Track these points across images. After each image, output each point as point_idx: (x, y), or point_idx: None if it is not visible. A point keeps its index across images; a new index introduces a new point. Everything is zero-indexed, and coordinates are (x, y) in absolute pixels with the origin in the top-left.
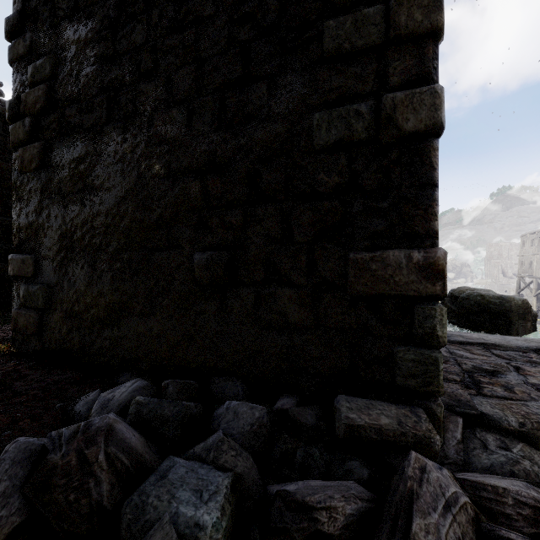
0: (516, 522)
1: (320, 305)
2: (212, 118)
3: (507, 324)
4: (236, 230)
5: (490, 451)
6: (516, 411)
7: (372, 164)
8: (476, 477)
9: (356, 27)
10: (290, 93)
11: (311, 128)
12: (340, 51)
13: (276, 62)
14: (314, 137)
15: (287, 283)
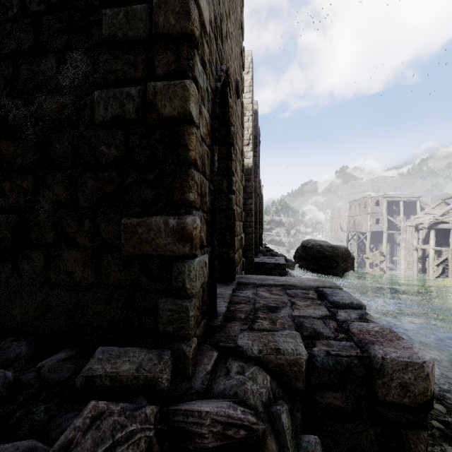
0: (206, 440)
1: (101, 264)
2: (4, 82)
3: (336, 265)
4: (28, 194)
5: (229, 377)
6: (263, 340)
7: (142, 141)
8: (192, 405)
9: (127, 19)
10: (76, 69)
11: (93, 104)
12: (115, 38)
13: (64, 38)
14: (94, 112)
15: (73, 245)
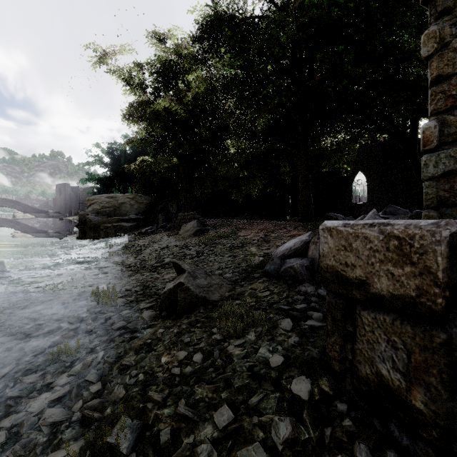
0: None
1: None
2: None
3: None
4: None
5: None
6: None
7: None
8: None
9: None
10: None
11: None
12: None
13: None
14: None
15: None
